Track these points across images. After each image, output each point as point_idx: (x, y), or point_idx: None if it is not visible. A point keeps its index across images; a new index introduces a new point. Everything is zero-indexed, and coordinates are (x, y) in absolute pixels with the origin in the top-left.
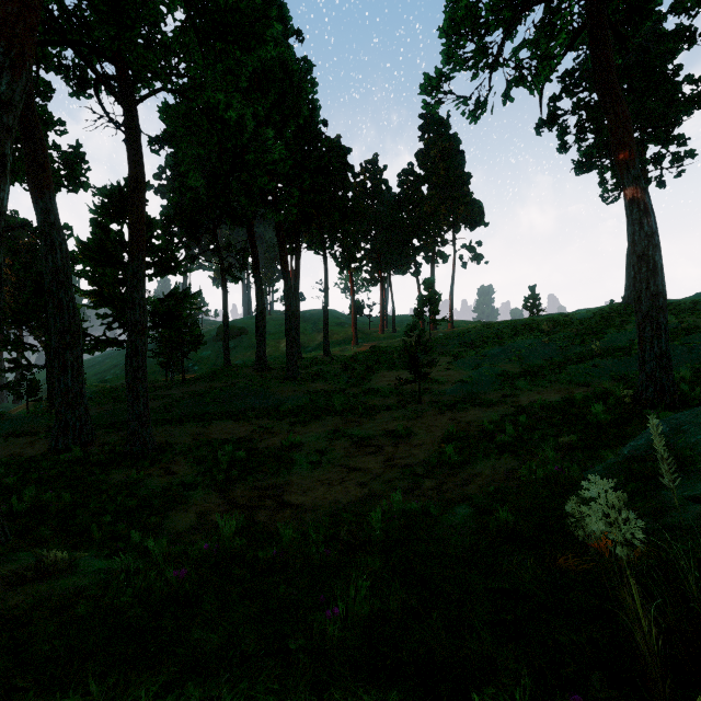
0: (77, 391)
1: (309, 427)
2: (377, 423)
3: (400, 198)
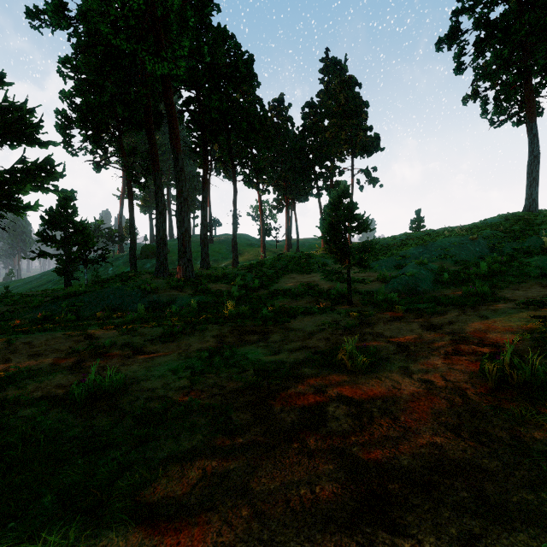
0: None
1: (174, 343)
2: (293, 334)
3: (303, 129)
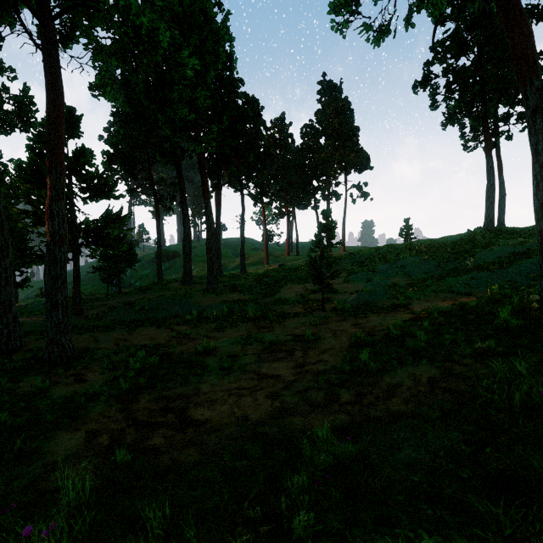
0: (4, 300)
1: (224, 333)
2: (286, 328)
3: (302, 147)
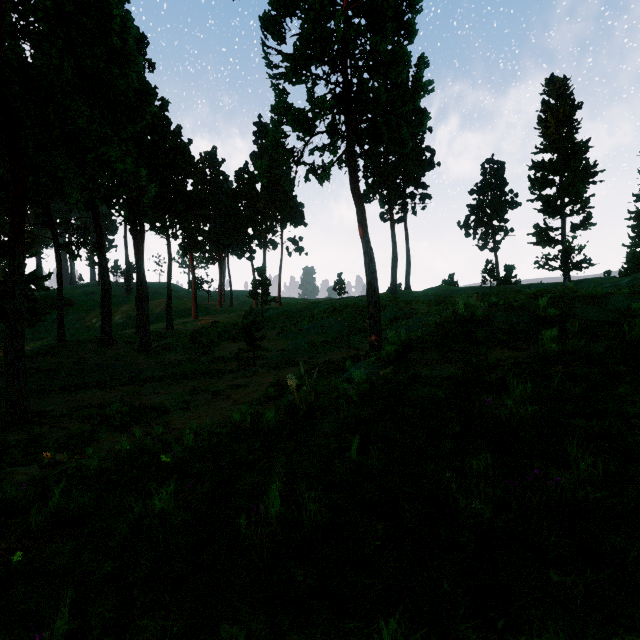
0: None
1: (171, 388)
2: (224, 381)
3: (237, 192)
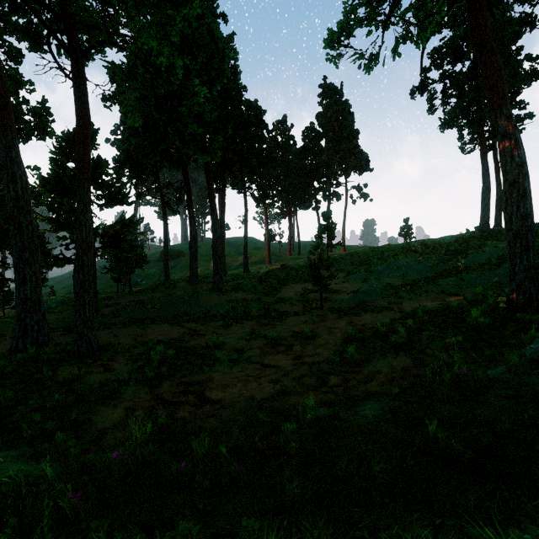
0: (35, 300)
1: (230, 329)
2: (287, 326)
3: (304, 150)
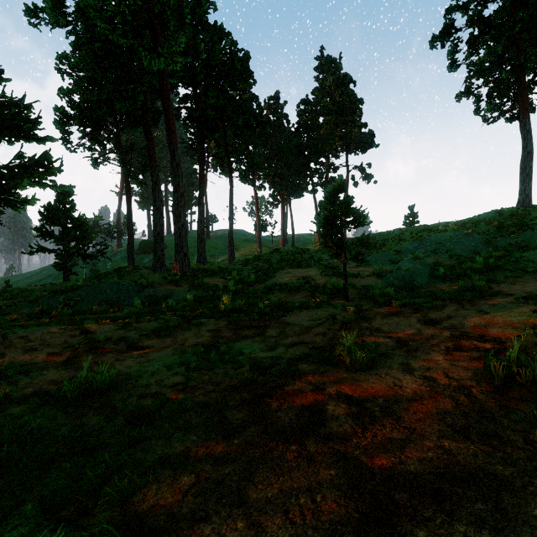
0: None
1: (170, 338)
2: (289, 329)
3: (299, 126)
